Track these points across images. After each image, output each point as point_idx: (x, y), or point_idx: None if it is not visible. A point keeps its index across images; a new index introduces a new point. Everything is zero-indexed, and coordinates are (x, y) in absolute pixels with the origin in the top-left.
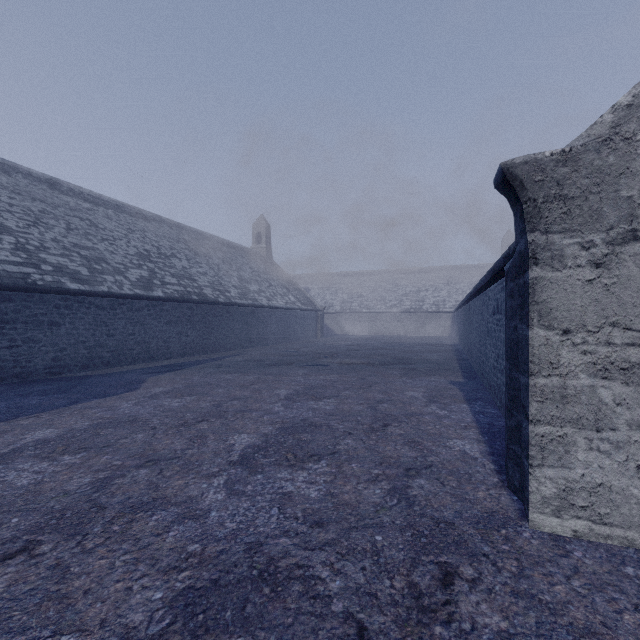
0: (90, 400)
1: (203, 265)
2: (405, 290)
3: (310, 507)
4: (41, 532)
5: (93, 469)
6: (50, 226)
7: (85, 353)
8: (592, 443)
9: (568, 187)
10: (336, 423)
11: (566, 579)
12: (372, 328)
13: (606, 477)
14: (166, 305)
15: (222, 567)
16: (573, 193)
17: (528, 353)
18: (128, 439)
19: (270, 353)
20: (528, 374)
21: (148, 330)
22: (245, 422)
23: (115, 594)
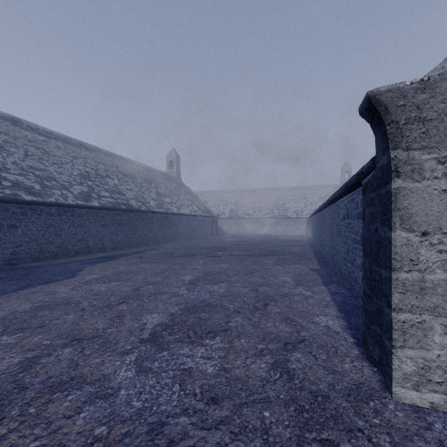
0: (36, 286)
1: (130, 183)
2: (275, 202)
3: (207, 383)
4: None
5: (24, 349)
6: (11, 152)
7: (37, 248)
8: (446, 328)
9: (426, 110)
10: (227, 303)
11: None
12: (252, 229)
13: None
14: (101, 212)
15: None
16: (431, 116)
17: (391, 251)
18: (60, 320)
19: (179, 247)
20: (391, 269)
21: (87, 231)
22: (156, 303)
23: None
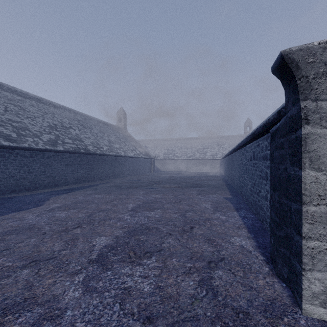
0: (9, 213)
1: (88, 133)
2: (196, 148)
3: (143, 301)
4: None
5: None
6: None
7: (13, 183)
8: None
9: None
10: (162, 227)
11: None
12: (180, 167)
13: None
14: (65, 155)
15: None
16: None
17: (301, 188)
18: (23, 243)
19: (125, 181)
20: (301, 203)
21: (54, 169)
22: (105, 227)
23: None
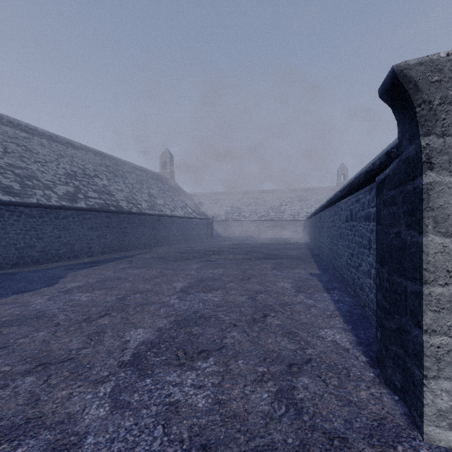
0: (8, 296)
1: (120, 184)
2: (271, 205)
3: (197, 423)
4: None
5: None
6: None
7: (16, 253)
8: None
9: None
10: (223, 314)
11: None
12: (248, 232)
13: None
14: (88, 214)
15: None
16: None
17: (421, 260)
18: (28, 338)
19: (172, 251)
20: (421, 282)
21: (73, 234)
22: (143, 316)
23: None
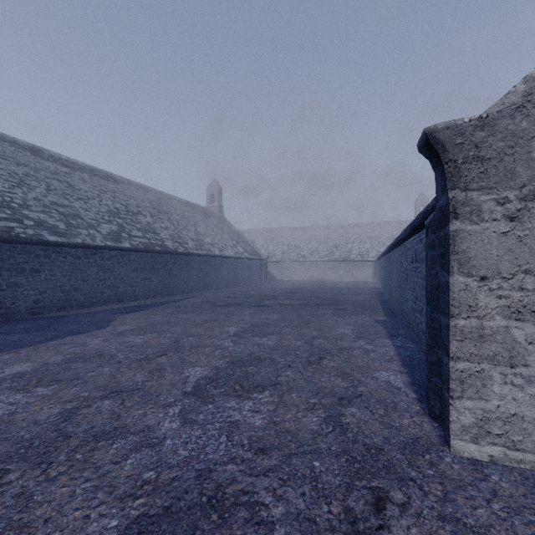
0: (64, 337)
1: (165, 221)
2: (335, 242)
3: (255, 435)
4: (10, 461)
5: (62, 400)
6: (32, 187)
7: (62, 296)
8: (506, 378)
9: (485, 149)
10: (278, 357)
11: (486, 502)
12: (308, 274)
13: (519, 408)
14: (133, 255)
15: (174, 494)
16: (490, 155)
17: (449, 297)
18: (95, 372)
19: (222, 295)
20: (449, 316)
21: (117, 276)
22: (199, 356)
23: (73, 522)
